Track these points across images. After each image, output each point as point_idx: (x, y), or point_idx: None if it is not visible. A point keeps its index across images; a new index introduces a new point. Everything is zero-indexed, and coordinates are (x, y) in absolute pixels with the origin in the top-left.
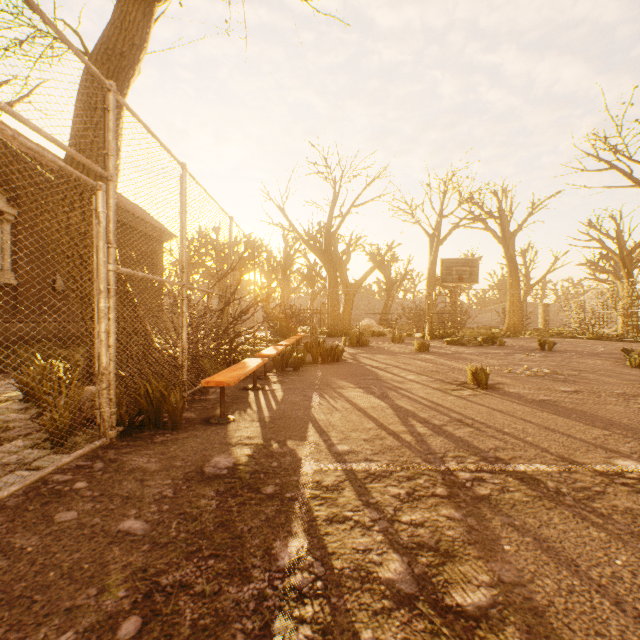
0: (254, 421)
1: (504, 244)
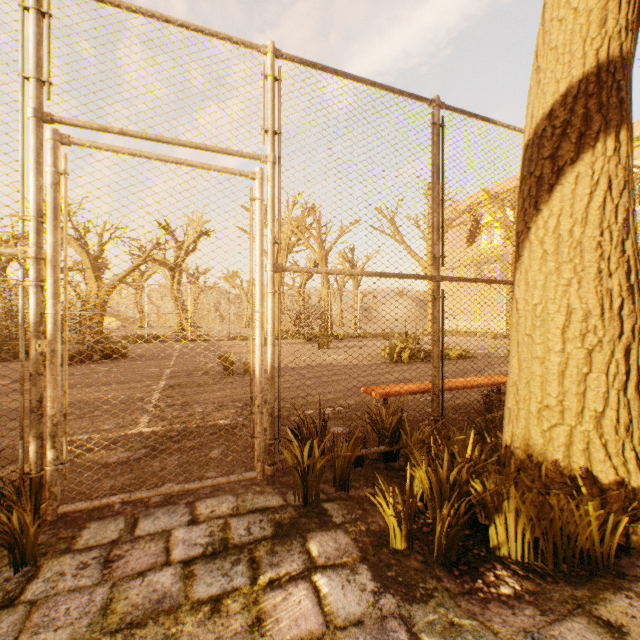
0: None
1: None
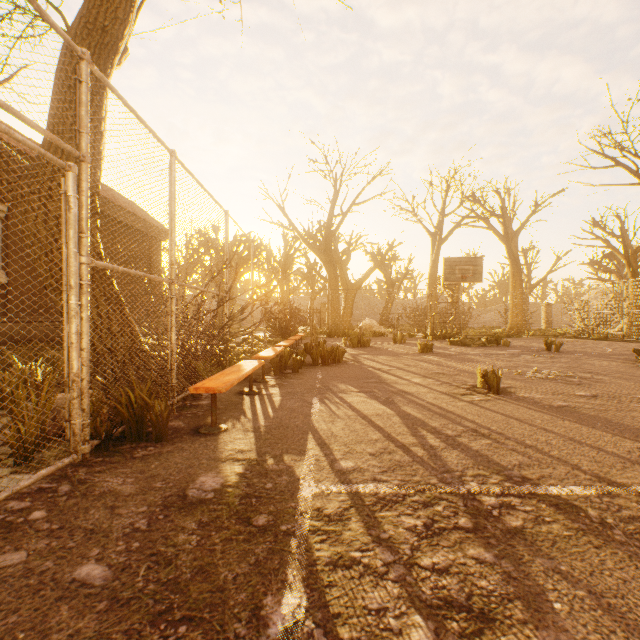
0: (248, 431)
1: (507, 243)
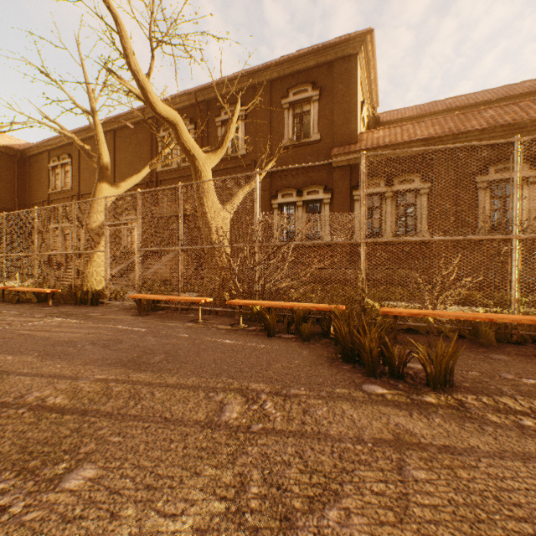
0: (124, 318)
1: None
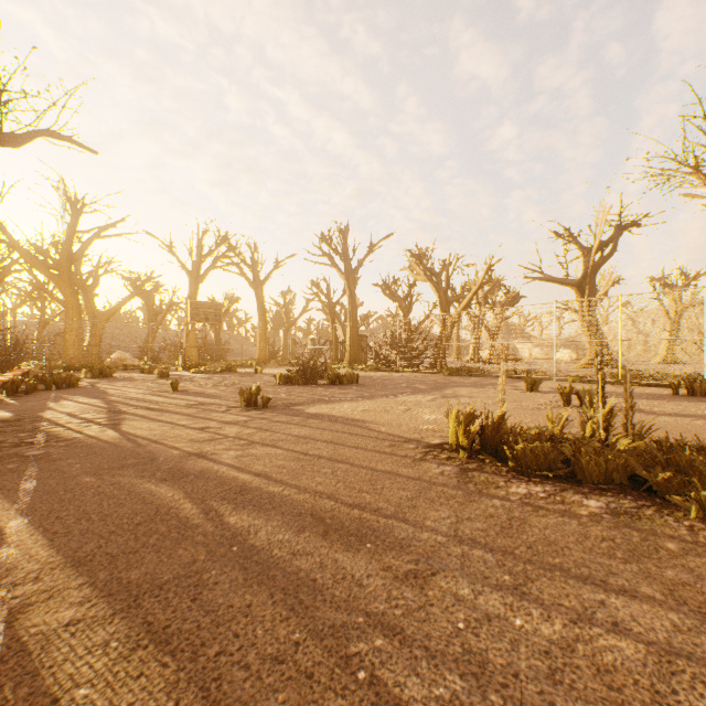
0: (5, 412)
1: (256, 290)
